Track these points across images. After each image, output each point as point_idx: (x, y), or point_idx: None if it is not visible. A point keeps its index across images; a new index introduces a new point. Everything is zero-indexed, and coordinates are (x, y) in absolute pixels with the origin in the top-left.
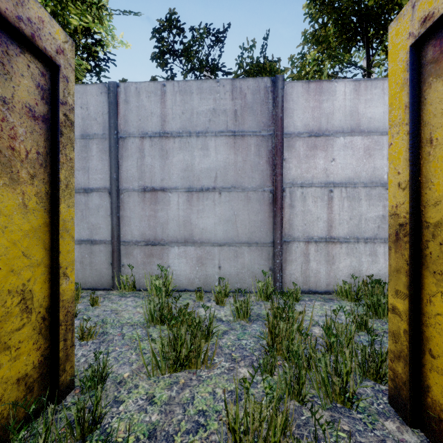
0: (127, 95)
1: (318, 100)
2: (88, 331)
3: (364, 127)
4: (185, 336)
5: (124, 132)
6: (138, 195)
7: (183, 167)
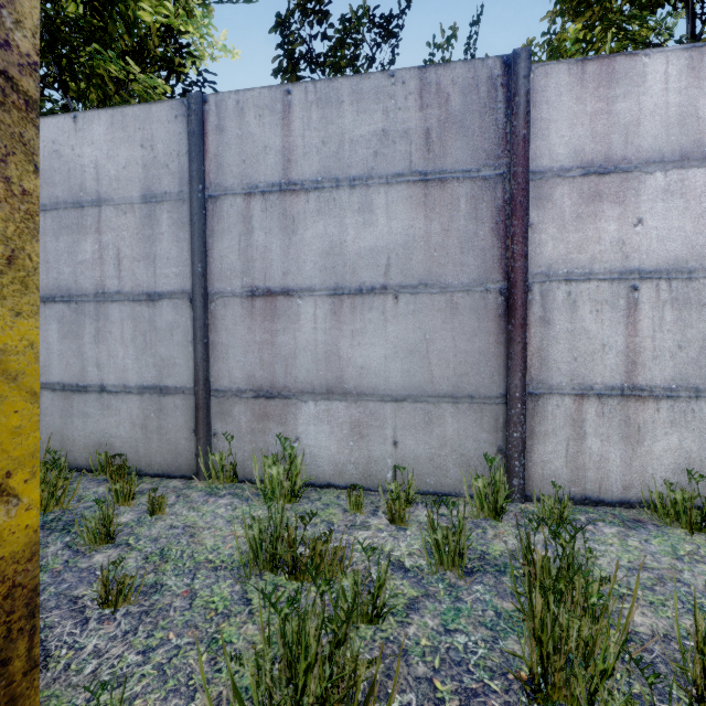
0: (221, 117)
1: (605, 96)
2: (120, 587)
3: None
4: (318, 646)
5: (217, 187)
6: (240, 304)
7: (323, 247)
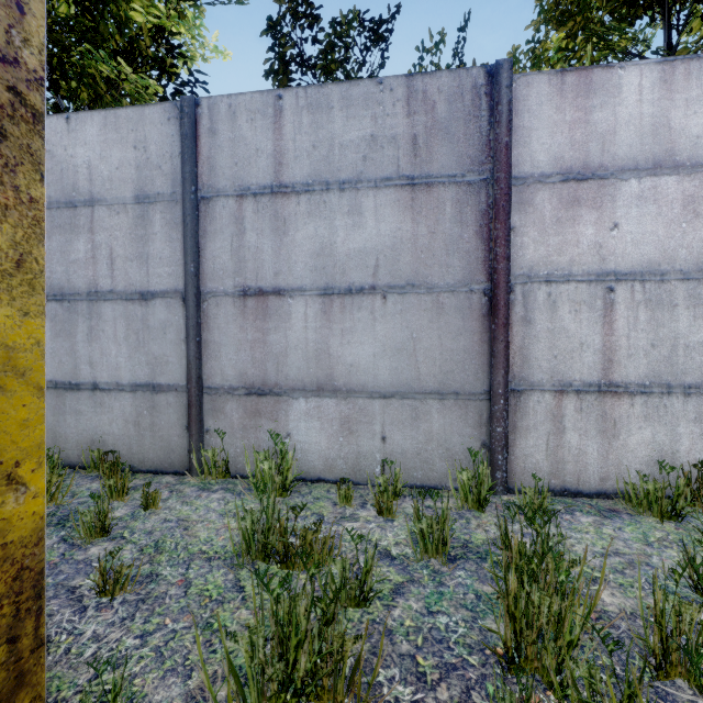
0: (214, 120)
1: (583, 106)
2: (117, 577)
3: (683, 157)
4: (308, 623)
5: (209, 188)
6: (233, 303)
7: (314, 248)
